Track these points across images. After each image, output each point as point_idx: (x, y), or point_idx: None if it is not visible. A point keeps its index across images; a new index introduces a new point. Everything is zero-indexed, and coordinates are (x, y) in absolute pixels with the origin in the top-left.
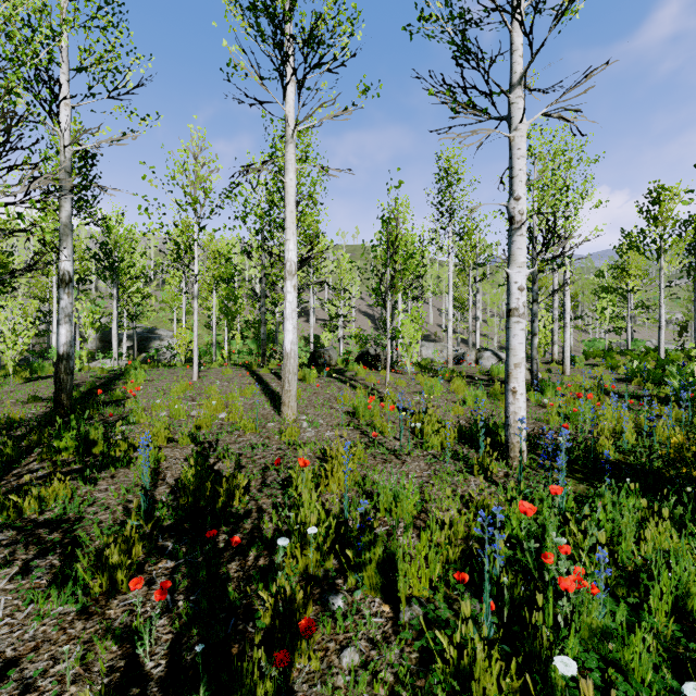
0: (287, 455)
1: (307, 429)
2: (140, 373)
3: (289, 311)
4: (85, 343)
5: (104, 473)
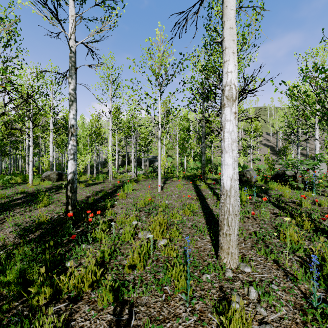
0: None
1: (258, 308)
2: (130, 186)
3: (228, 142)
4: (131, 163)
5: None
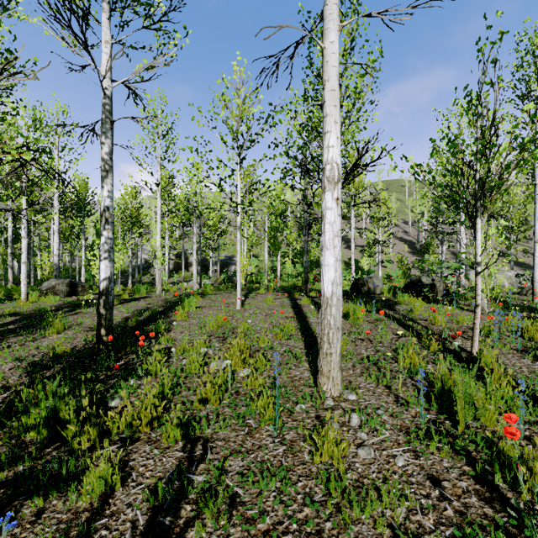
0: (323, 534)
1: (358, 433)
2: (192, 301)
3: (329, 236)
4: (190, 267)
5: (29, 505)
